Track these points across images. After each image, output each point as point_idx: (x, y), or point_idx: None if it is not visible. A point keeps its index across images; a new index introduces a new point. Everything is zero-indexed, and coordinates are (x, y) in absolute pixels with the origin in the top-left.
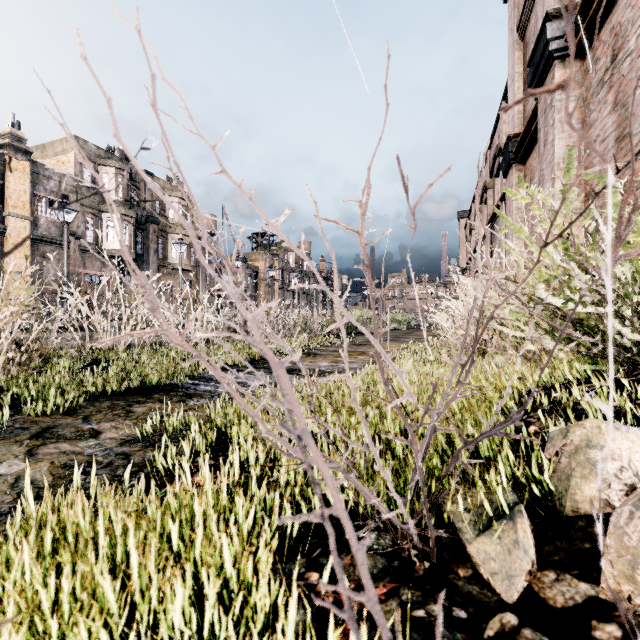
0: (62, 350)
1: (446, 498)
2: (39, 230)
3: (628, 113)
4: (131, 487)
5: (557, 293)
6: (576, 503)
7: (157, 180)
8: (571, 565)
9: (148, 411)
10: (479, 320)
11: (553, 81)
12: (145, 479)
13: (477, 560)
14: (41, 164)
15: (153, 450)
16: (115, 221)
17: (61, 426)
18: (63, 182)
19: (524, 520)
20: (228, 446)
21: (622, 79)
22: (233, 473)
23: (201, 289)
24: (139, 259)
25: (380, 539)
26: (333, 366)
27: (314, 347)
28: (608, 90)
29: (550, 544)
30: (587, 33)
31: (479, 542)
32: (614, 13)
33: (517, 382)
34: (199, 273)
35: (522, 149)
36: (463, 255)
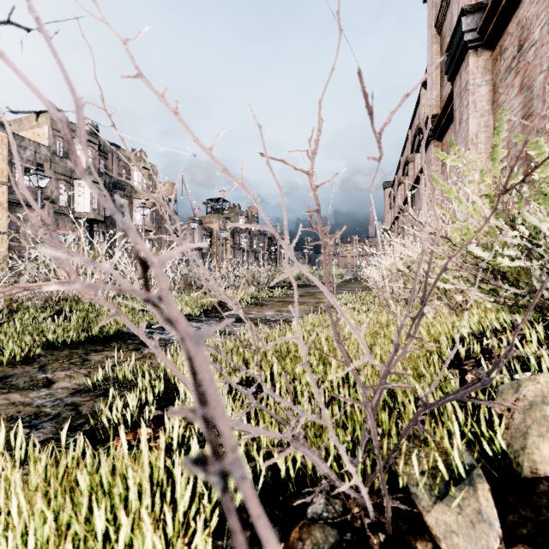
0: (29, 301)
1: (398, 458)
2: (16, 194)
3: (533, 95)
4: (74, 442)
5: (483, 249)
6: (534, 463)
7: (123, 152)
8: (543, 542)
9: (104, 359)
10: (428, 272)
11: (467, 68)
12: (90, 432)
13: (437, 533)
14: (18, 136)
15: (103, 400)
16: (85, 187)
17: (16, 375)
18: (38, 152)
19: (485, 486)
20: (177, 395)
21: (527, 65)
22: (179, 425)
23: (162, 247)
24: (107, 221)
25: (329, 504)
26: (278, 315)
27: (261, 298)
28: (515, 75)
29: (514, 512)
30: (497, 26)
31: (437, 511)
32: (520, 9)
33: (451, 331)
34: (160, 233)
35: (439, 128)
36: (388, 219)
